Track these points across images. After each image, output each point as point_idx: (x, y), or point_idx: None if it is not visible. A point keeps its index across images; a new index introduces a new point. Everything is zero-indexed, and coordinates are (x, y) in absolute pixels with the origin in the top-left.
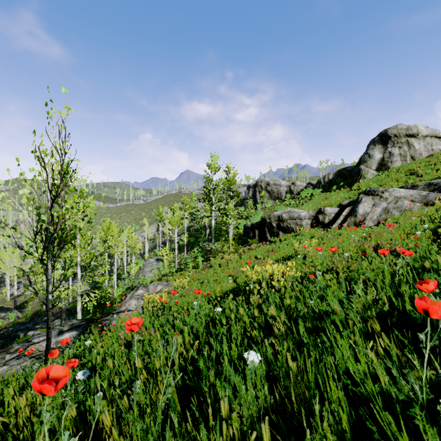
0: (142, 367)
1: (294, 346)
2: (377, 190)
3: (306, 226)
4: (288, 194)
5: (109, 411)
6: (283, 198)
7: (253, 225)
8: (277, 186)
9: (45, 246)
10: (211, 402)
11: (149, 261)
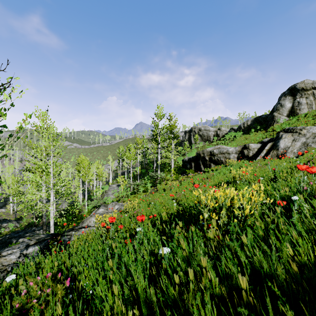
0: None
1: None
2: (296, 128)
3: (234, 159)
4: (215, 137)
5: None
6: (211, 140)
7: (190, 159)
8: (207, 131)
9: None
10: None
11: (112, 186)
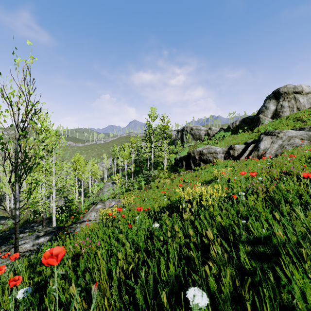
0: (83, 283)
1: (234, 271)
2: (274, 131)
3: (221, 158)
4: (206, 136)
5: None
6: (202, 139)
7: (181, 158)
8: (198, 130)
9: (12, 170)
10: None
11: (107, 184)
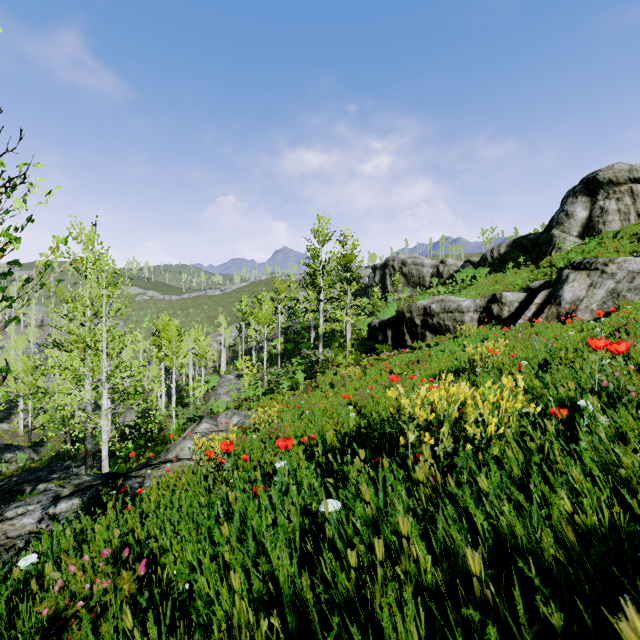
0: None
1: None
2: (596, 261)
3: (471, 323)
4: (434, 278)
5: None
6: (427, 285)
7: (383, 323)
8: (417, 266)
9: None
10: None
11: (226, 378)
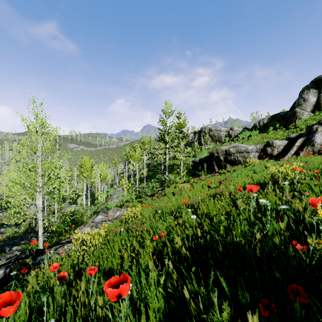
0: None
1: None
2: None
3: (254, 158)
4: (227, 137)
5: None
6: (223, 141)
7: (201, 159)
8: (218, 131)
9: None
10: None
11: (117, 190)
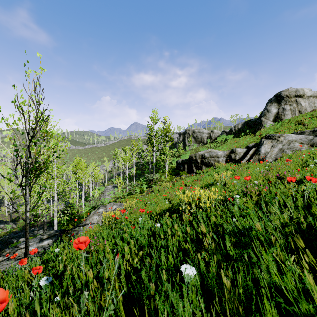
0: (95, 273)
1: (222, 259)
2: (275, 135)
3: (222, 162)
4: (208, 139)
5: (63, 315)
6: (205, 142)
7: (183, 161)
8: (200, 133)
9: (23, 175)
10: (151, 313)
11: (108, 187)
